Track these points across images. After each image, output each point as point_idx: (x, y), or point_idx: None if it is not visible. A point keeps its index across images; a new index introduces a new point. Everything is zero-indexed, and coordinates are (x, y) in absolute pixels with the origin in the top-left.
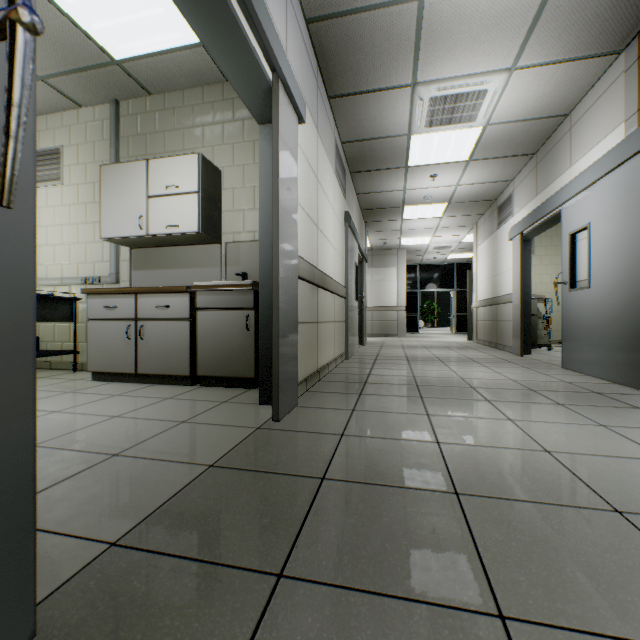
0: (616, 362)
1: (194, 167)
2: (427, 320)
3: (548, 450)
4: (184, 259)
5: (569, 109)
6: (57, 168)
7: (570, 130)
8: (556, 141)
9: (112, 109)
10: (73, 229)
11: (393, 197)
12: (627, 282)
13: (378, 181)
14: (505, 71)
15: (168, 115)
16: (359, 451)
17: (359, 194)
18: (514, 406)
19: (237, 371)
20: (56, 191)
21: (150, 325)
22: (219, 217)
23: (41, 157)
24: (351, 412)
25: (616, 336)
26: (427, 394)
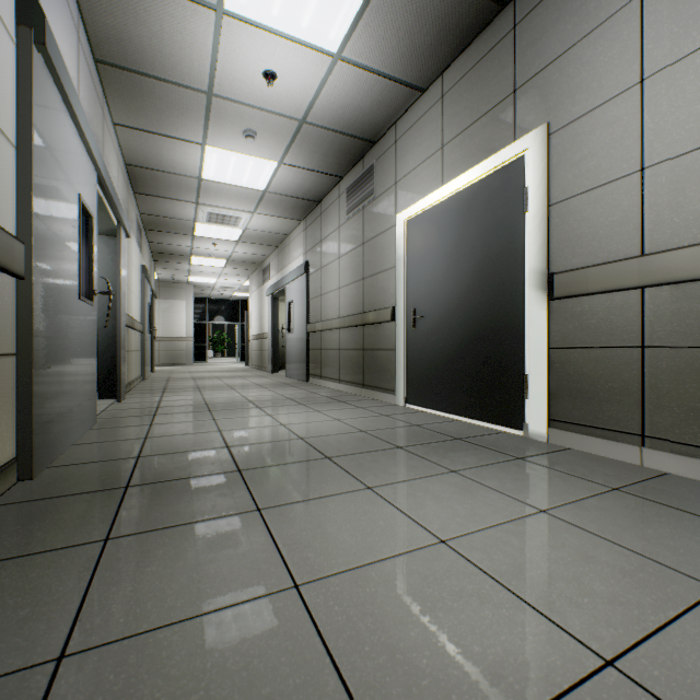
0: (300, 370)
1: None
2: (218, 350)
3: (245, 396)
4: None
5: (289, 233)
6: None
7: (290, 244)
8: (286, 246)
9: None
10: None
11: (183, 249)
12: (302, 332)
13: (170, 238)
14: (250, 213)
15: None
16: (171, 403)
17: (151, 242)
18: (245, 389)
19: None
20: None
21: None
22: None
23: None
24: (162, 397)
25: (300, 358)
26: (204, 390)
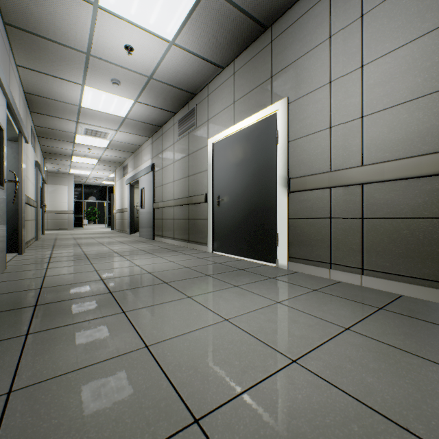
0: (149, 232)
1: None
2: (91, 219)
3: (112, 249)
4: None
5: (141, 145)
6: None
7: (142, 152)
8: (139, 153)
9: None
10: None
11: (66, 151)
12: (150, 208)
13: (57, 143)
14: (115, 130)
15: None
16: (59, 254)
17: (42, 145)
18: (111, 245)
19: None
20: None
21: None
22: None
23: None
24: (52, 251)
25: (149, 224)
26: (83, 246)
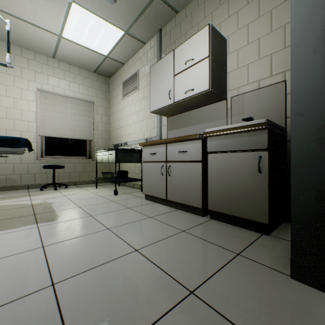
0: None
1: (205, 37)
2: None
3: None
4: (198, 118)
5: None
6: (136, 82)
7: None
8: None
9: (158, 36)
10: (142, 113)
11: None
12: None
13: None
14: None
15: (188, 20)
16: None
17: None
18: None
19: (246, 213)
20: (136, 95)
21: (174, 166)
22: (224, 77)
23: (130, 80)
24: None
25: None
26: None
